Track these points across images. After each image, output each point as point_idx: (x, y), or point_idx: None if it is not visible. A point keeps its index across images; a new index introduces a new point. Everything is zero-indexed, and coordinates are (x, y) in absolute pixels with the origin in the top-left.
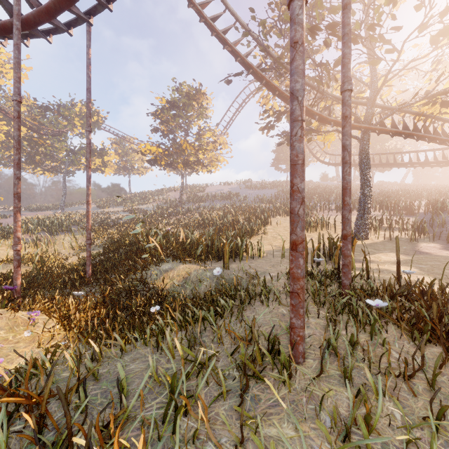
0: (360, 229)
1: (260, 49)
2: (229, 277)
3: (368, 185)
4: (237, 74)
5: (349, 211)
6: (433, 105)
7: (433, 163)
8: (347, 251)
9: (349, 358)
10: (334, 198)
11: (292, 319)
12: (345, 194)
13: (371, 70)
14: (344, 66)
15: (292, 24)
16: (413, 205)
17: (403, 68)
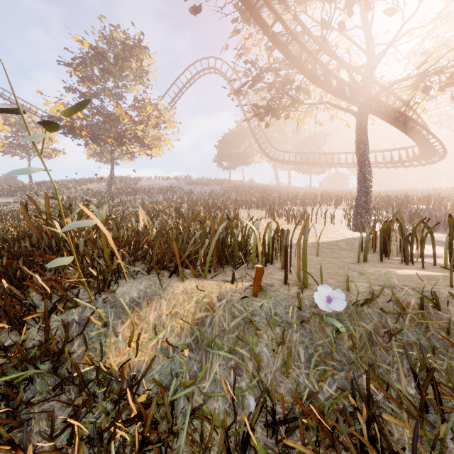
0: (363, 219)
1: None
2: (346, 311)
3: (368, 167)
4: None
5: None
6: (414, 90)
7: (375, 164)
8: None
9: None
10: (286, 195)
11: None
12: None
13: (367, 34)
14: None
15: None
16: (376, 199)
17: (404, 35)
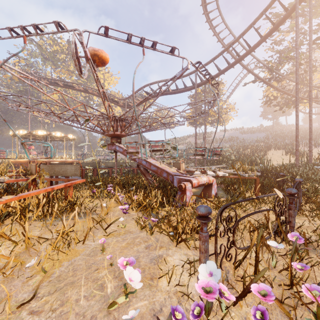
0: None
1: (268, 72)
2: (265, 168)
3: None
4: (253, 81)
5: (311, 144)
6: None
7: None
8: (310, 155)
9: (307, 167)
10: (314, 137)
11: (296, 163)
12: (310, 140)
13: None
14: (310, 106)
15: (296, 112)
16: None
17: None
